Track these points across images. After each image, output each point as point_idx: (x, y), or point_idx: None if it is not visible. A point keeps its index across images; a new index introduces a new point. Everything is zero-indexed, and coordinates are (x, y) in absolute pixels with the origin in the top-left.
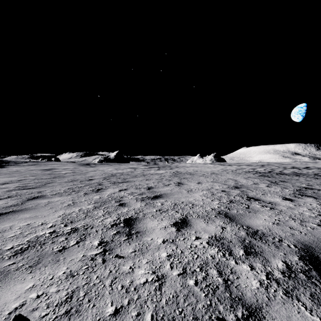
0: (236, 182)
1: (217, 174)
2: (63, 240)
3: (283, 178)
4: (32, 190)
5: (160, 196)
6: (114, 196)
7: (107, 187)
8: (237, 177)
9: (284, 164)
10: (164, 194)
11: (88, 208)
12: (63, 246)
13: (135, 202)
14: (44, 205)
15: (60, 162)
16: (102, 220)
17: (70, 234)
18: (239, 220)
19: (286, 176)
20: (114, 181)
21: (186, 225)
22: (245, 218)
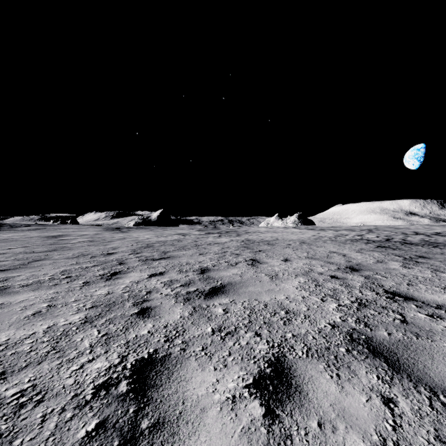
0: (347, 258)
1: (310, 244)
2: None
3: (418, 252)
4: None
5: (222, 290)
6: (135, 290)
7: (130, 268)
8: (344, 250)
9: (399, 229)
10: (229, 285)
11: (69, 323)
12: None
13: (171, 305)
14: None
15: (79, 225)
16: (79, 368)
17: None
18: (412, 368)
19: (420, 248)
20: (147, 256)
21: (288, 391)
22: (421, 358)
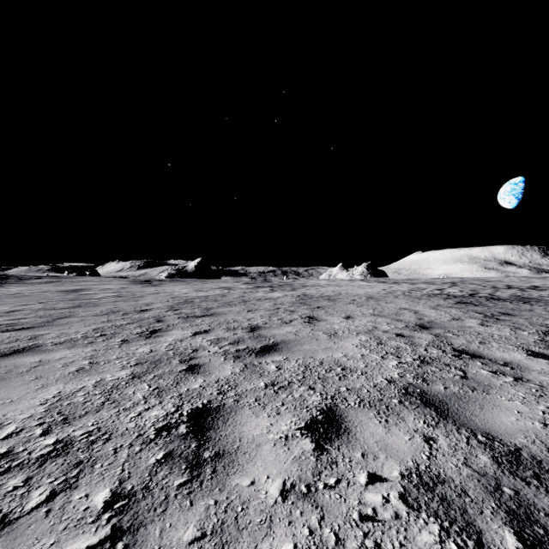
0: (419, 315)
1: (378, 299)
2: (16, 487)
3: (504, 308)
4: (21, 334)
5: (275, 348)
6: (179, 348)
7: (170, 326)
8: (418, 306)
9: (490, 281)
10: (282, 343)
11: (117, 378)
12: (5, 513)
13: (221, 362)
14: (27, 370)
15: (100, 277)
16: (137, 415)
17: (45, 465)
18: (460, 415)
19: (507, 304)
20: (188, 313)
21: (337, 432)
22: (471, 407)
